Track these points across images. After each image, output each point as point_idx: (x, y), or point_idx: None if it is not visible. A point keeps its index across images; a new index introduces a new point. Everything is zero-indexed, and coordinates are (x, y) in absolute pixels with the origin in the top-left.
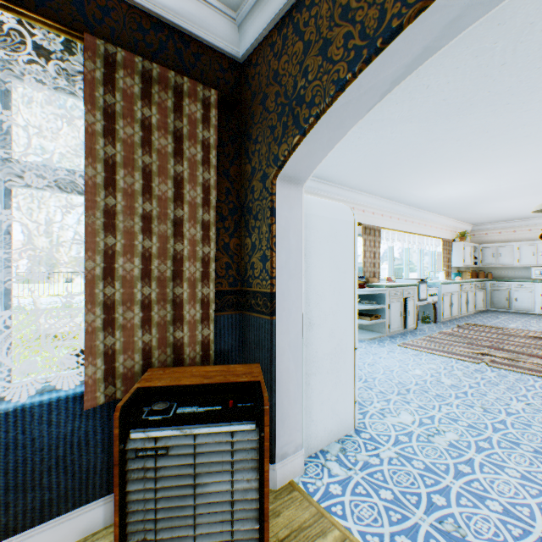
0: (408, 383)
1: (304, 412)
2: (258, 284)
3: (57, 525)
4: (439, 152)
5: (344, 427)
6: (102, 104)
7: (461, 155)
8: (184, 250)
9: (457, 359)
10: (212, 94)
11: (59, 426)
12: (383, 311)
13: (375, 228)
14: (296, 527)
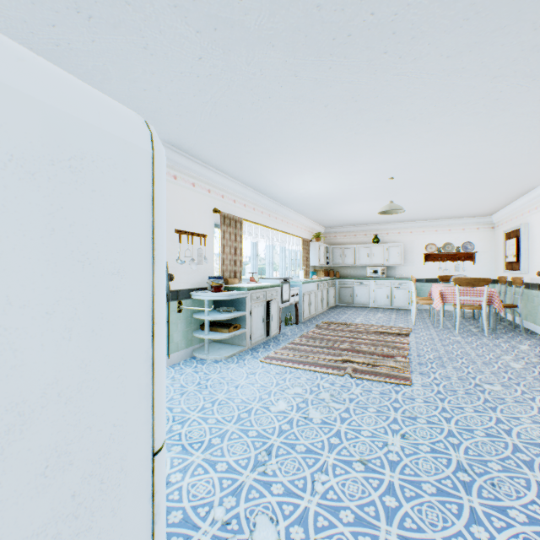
0: (271, 433)
1: None
2: None
3: None
4: (306, 123)
5: None
6: None
7: (326, 134)
8: None
9: (322, 372)
10: None
11: None
12: (244, 319)
13: (237, 218)
14: None
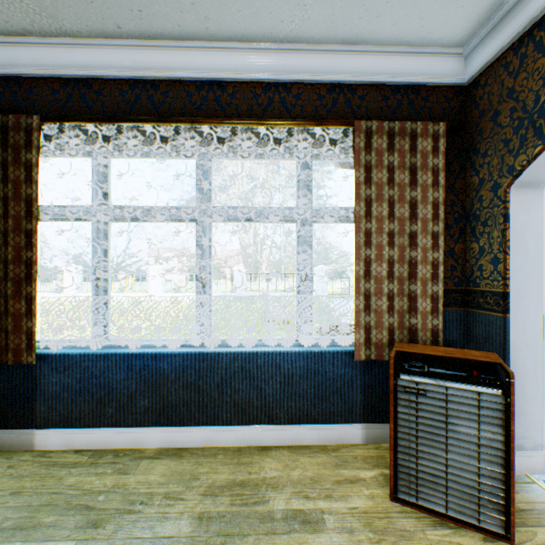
0: None
1: (543, 417)
2: (487, 284)
3: (336, 428)
4: None
5: None
6: (363, 163)
7: None
8: (417, 256)
9: None
10: (440, 127)
11: (337, 368)
12: None
13: None
14: (538, 508)
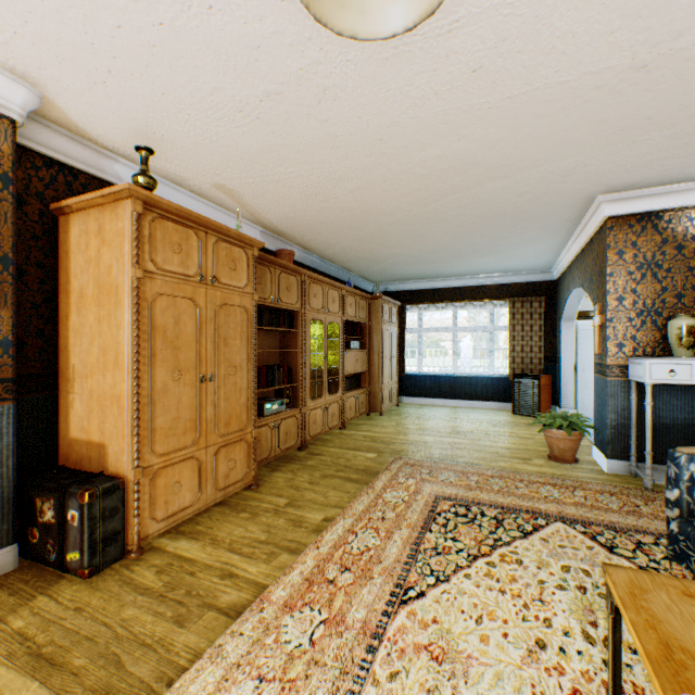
0: None
1: (578, 400)
2: (557, 354)
3: (502, 404)
4: None
5: None
6: (511, 312)
7: None
8: (532, 344)
9: None
10: (542, 298)
11: (503, 383)
12: None
13: None
14: None
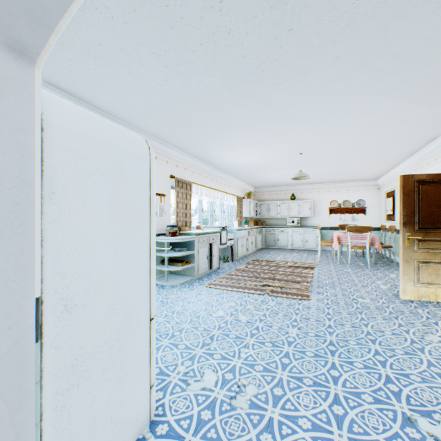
0: (213, 328)
1: None
2: None
3: None
4: (237, 118)
5: (134, 430)
6: None
7: (252, 125)
8: None
9: (249, 293)
10: None
11: None
12: (193, 256)
13: (187, 182)
14: None
